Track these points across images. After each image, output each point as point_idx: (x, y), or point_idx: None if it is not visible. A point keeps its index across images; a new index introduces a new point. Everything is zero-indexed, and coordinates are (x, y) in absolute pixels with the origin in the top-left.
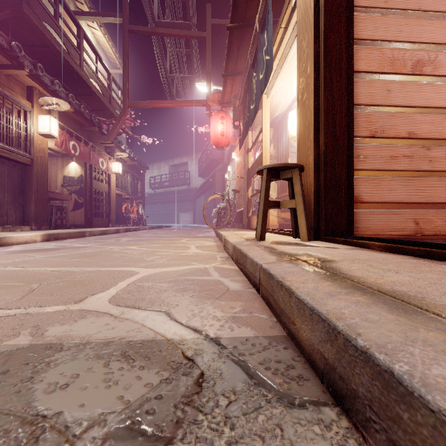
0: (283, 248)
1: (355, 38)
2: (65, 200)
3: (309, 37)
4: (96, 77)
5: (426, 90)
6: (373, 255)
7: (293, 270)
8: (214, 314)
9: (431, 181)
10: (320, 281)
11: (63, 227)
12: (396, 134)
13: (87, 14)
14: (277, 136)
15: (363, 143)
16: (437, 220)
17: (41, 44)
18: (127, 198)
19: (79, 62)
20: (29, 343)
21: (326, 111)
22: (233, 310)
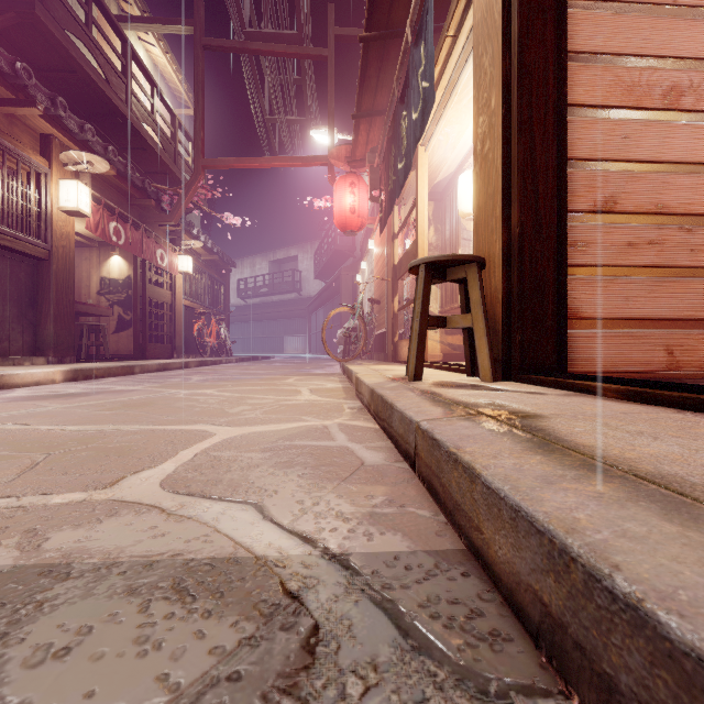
0: (453, 394)
1: (570, 51)
2: (102, 316)
3: (495, 49)
4: (152, 121)
5: (685, 136)
6: (605, 406)
7: (474, 433)
8: (339, 509)
9: (694, 284)
10: (523, 453)
11: (100, 359)
12: (637, 206)
13: (138, 21)
14: (440, 214)
15: (582, 221)
16: (703, 348)
17: (64, 68)
18: (202, 313)
19: (124, 96)
20: (13, 564)
21: (522, 170)
22: (370, 501)
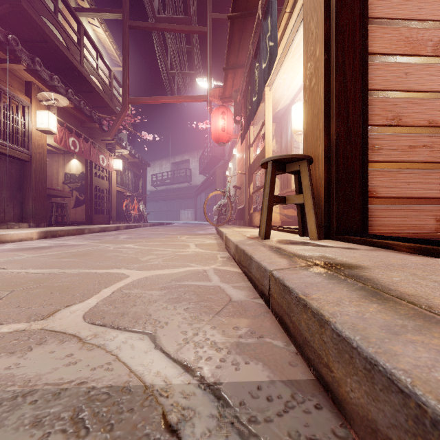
0: (293, 249)
1: (369, 17)
2: (65, 197)
3: (319, 16)
4: (97, 74)
5: None
6: (405, 258)
7: (316, 282)
8: (213, 339)
9: None
10: (361, 301)
11: (63, 224)
12: (415, 122)
13: (87, 11)
14: (279, 131)
15: (378, 132)
16: None
17: (40, 40)
18: (128, 195)
19: (79, 58)
20: None
21: (338, 97)
22: (237, 332)
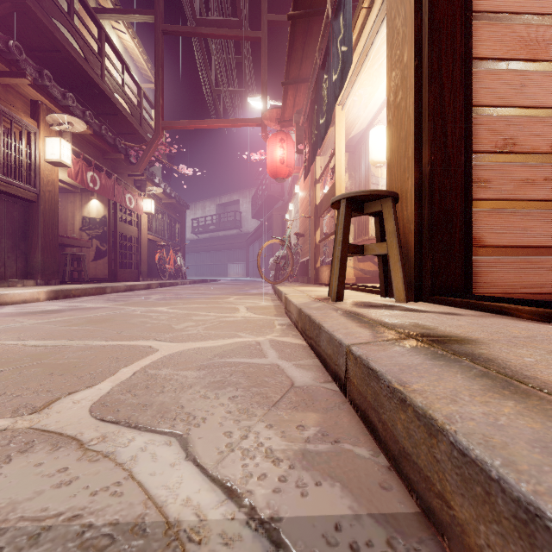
0: (375, 314)
1: (474, 10)
2: (83, 247)
3: (407, 10)
4: (122, 92)
5: None
6: (530, 328)
7: (415, 363)
8: (269, 444)
9: None
10: (488, 396)
11: (79, 281)
12: (534, 147)
13: (111, 12)
14: (354, 163)
15: (485, 161)
16: None
17: (51, 49)
18: (162, 245)
19: (100, 72)
20: None
21: (433, 114)
22: (302, 434)
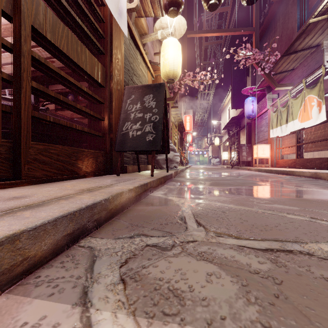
0: None
1: None
2: None
3: None
4: None
5: None
6: None
7: None
8: None
9: None
10: None
11: None
12: None
13: None
14: None
15: None
16: None
17: None
18: None
19: None
20: None
21: None
22: None
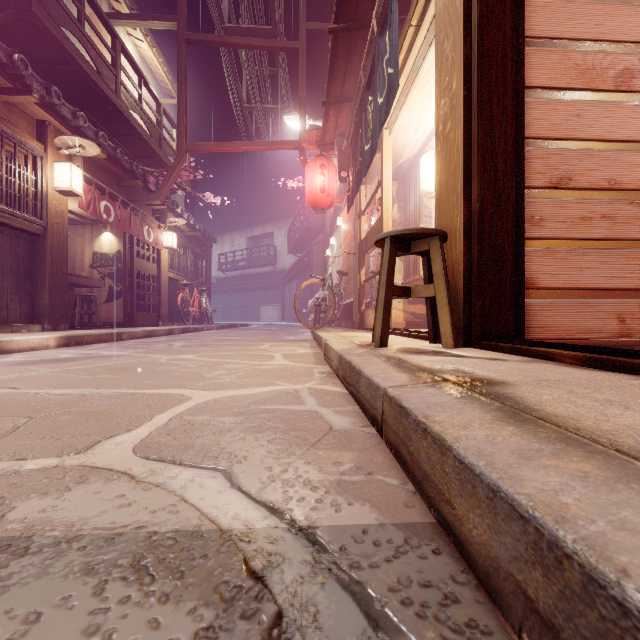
0: (417, 360)
1: (527, 36)
2: (94, 287)
3: (456, 34)
4: (140, 109)
5: (636, 116)
6: (567, 372)
7: (442, 401)
8: (307, 476)
9: None
10: (494, 424)
11: (91, 326)
12: (590, 183)
13: (126, 18)
14: (403, 193)
15: (539, 197)
16: None
17: (59, 60)
18: (185, 285)
19: (114, 86)
20: None
21: (482, 148)
22: (338, 468)
